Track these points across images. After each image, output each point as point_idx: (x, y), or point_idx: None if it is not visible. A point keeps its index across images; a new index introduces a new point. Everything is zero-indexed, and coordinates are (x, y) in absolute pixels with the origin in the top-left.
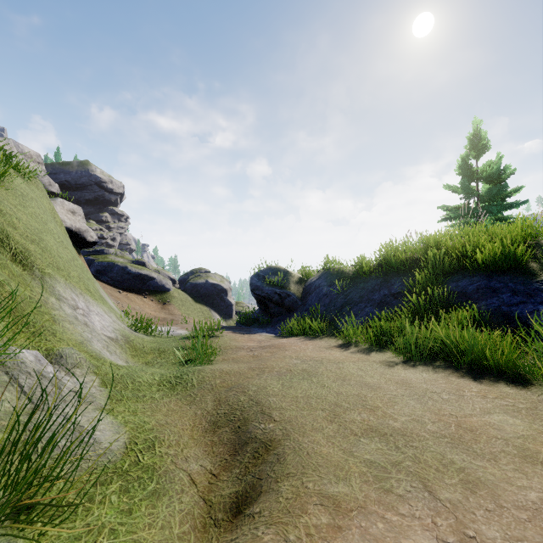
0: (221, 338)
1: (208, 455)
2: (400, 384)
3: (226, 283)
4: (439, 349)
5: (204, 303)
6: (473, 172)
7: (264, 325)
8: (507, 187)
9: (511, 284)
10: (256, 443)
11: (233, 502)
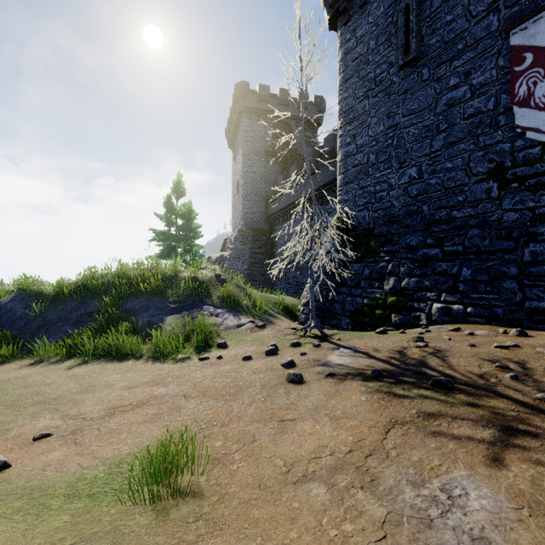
0: None
1: None
2: (70, 377)
3: None
4: (107, 350)
5: None
6: (171, 208)
7: None
8: (191, 224)
9: (157, 303)
10: None
11: None
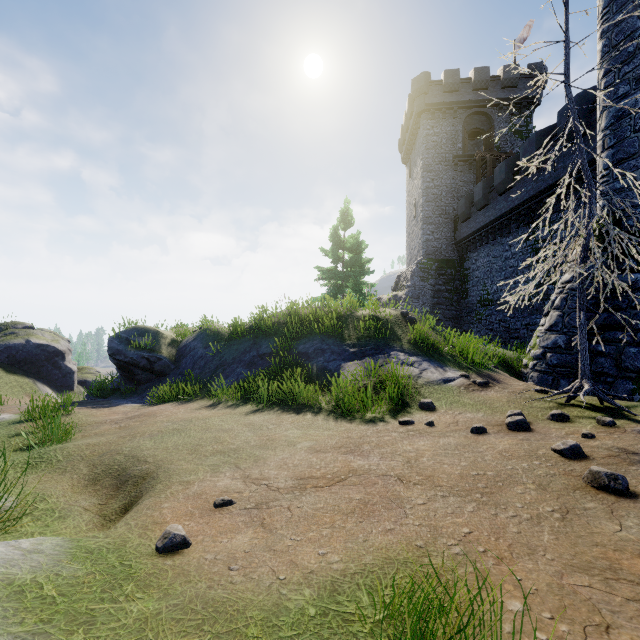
0: (74, 416)
1: (94, 497)
2: (247, 425)
3: (63, 343)
4: (281, 397)
5: (24, 373)
6: (338, 240)
7: (128, 395)
8: (361, 257)
9: (332, 346)
10: (136, 478)
11: (122, 509)
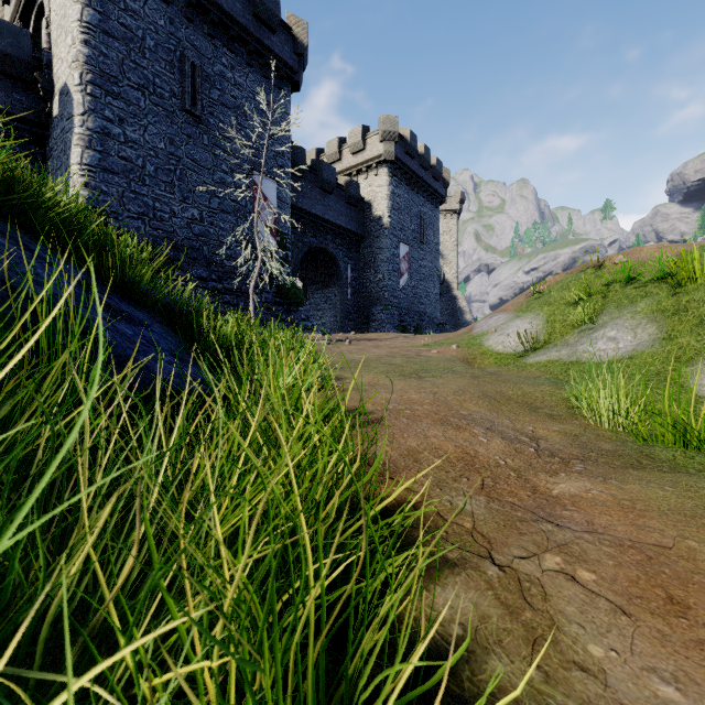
0: None
1: None
2: (369, 363)
3: None
4: None
5: None
6: None
7: None
8: None
9: None
10: None
11: None
